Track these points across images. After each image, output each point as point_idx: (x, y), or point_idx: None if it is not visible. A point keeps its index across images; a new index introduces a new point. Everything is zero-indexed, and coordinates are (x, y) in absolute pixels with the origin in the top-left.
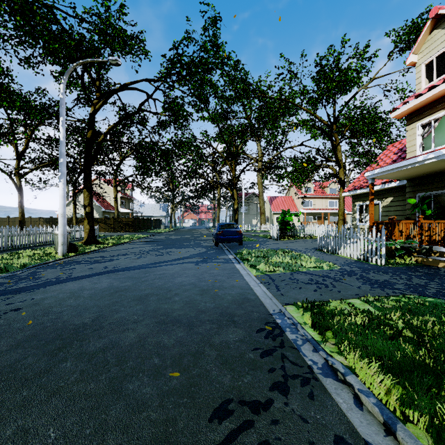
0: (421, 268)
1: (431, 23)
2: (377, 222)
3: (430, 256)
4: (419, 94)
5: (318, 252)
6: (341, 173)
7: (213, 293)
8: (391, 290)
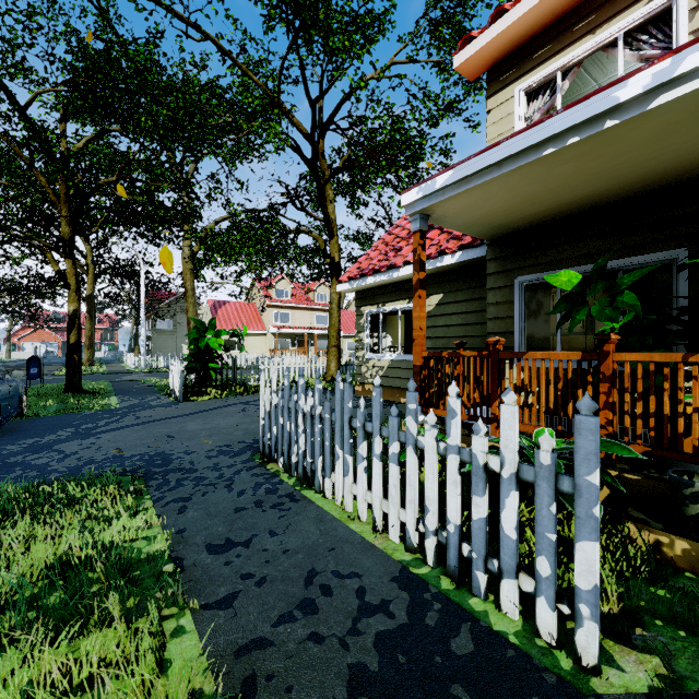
0: None
1: None
2: (437, 357)
3: None
4: None
5: (252, 474)
6: (333, 247)
7: None
8: None
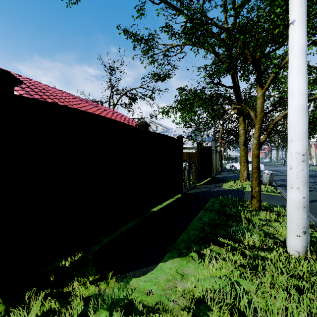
0: None
1: None
2: None
3: None
4: None
5: None
6: None
7: None
8: None
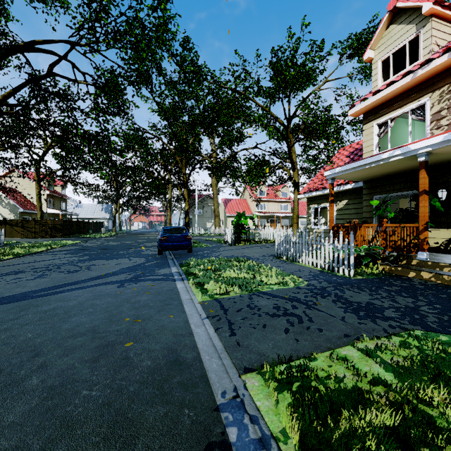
0: (393, 279)
1: (388, 17)
2: (337, 226)
3: (398, 264)
4: (377, 91)
5: (276, 259)
6: (295, 175)
7: (120, 352)
8: (385, 321)
